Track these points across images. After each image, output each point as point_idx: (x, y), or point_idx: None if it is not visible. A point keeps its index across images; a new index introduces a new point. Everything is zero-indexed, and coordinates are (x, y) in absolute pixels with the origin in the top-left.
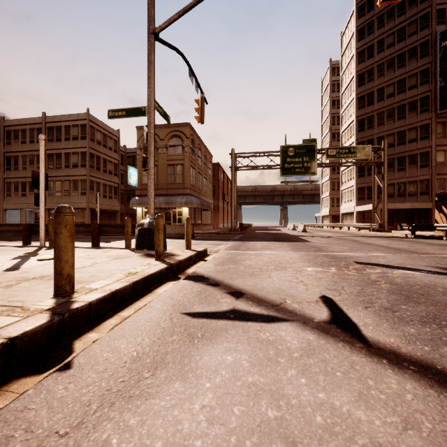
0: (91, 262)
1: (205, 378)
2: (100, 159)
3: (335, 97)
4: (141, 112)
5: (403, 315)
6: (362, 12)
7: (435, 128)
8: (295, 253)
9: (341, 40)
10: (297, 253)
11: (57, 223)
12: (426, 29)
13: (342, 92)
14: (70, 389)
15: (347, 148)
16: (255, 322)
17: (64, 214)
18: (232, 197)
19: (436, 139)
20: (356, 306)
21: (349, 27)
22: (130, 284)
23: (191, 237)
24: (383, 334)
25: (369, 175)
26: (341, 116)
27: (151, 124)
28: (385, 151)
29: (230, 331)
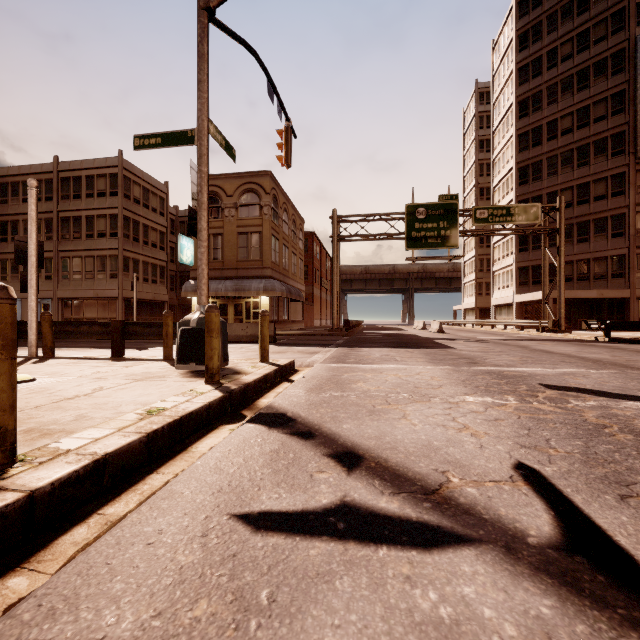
0: (93, 386)
1: None
2: (139, 225)
3: (484, 135)
4: (186, 139)
5: None
6: (524, 10)
7: (634, 178)
8: (436, 368)
9: (493, 51)
10: (441, 369)
11: None
12: (620, 33)
13: (495, 128)
14: None
15: (505, 208)
16: (396, 546)
17: None
18: (333, 281)
19: (636, 195)
20: (600, 495)
21: (505, 32)
22: (140, 438)
23: (272, 340)
24: None
25: (534, 249)
26: (492, 162)
27: (202, 158)
28: (562, 212)
29: (338, 582)
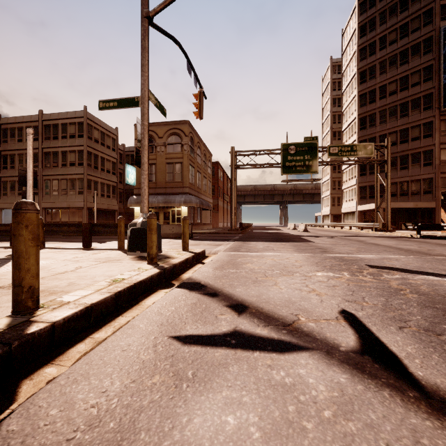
0: (75, 266)
1: None
2: (98, 158)
3: (336, 95)
4: (134, 103)
5: None
6: (363, 9)
7: (439, 125)
8: (299, 254)
9: (342, 37)
10: (303, 255)
11: (15, 222)
12: (429, 25)
13: (343, 90)
14: None
15: (349, 146)
16: (264, 351)
17: (24, 212)
18: (232, 196)
19: (440, 137)
20: (388, 326)
21: (350, 24)
22: (111, 295)
23: (190, 237)
24: (439, 374)
25: (371, 174)
26: (342, 114)
27: (144, 115)
28: (389, 149)
29: (231, 367)
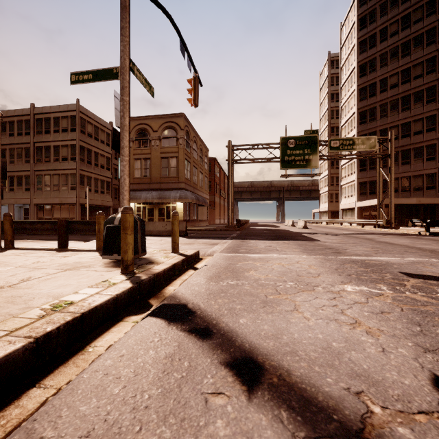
0: (23, 277)
1: None
2: (92, 152)
3: (334, 90)
4: (112, 75)
5: None
6: (363, 0)
7: None
8: (310, 257)
9: (341, 31)
10: (314, 258)
11: None
12: (433, 15)
13: (342, 84)
14: None
15: (351, 139)
16: None
17: None
18: (229, 191)
19: None
20: None
21: (350, 17)
22: (25, 346)
23: (184, 234)
24: None
25: (371, 169)
26: (340, 109)
27: (124, 89)
28: (393, 142)
29: None
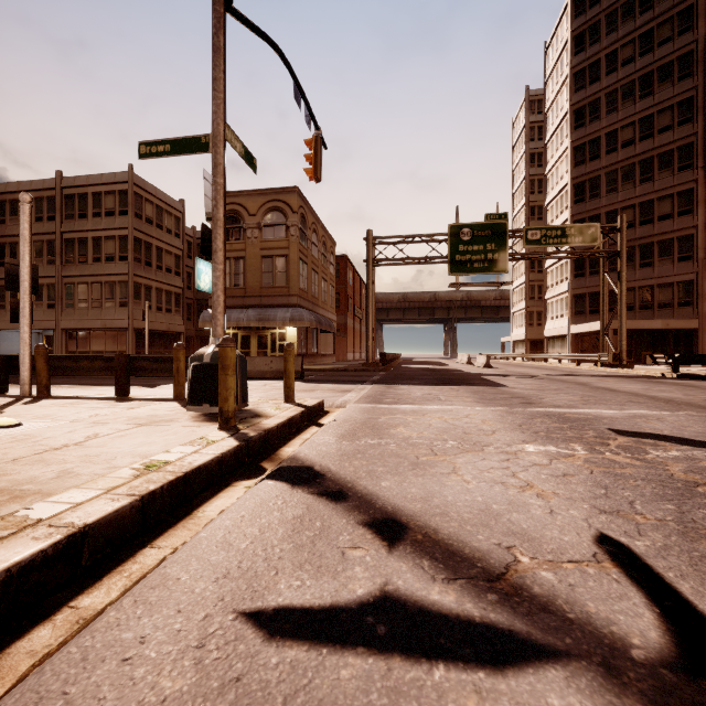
0: (87, 433)
1: None
2: (152, 248)
3: (535, 148)
4: (200, 146)
5: None
6: (580, 8)
7: (703, 195)
8: (486, 409)
9: (546, 54)
10: (492, 410)
11: None
12: (688, 33)
13: (547, 140)
14: None
15: (559, 228)
16: (457, 664)
17: None
18: (368, 310)
19: (705, 214)
20: None
21: (559, 33)
22: (132, 503)
23: (299, 376)
24: None
25: (592, 274)
26: (545, 178)
27: (217, 167)
28: (624, 233)
29: None
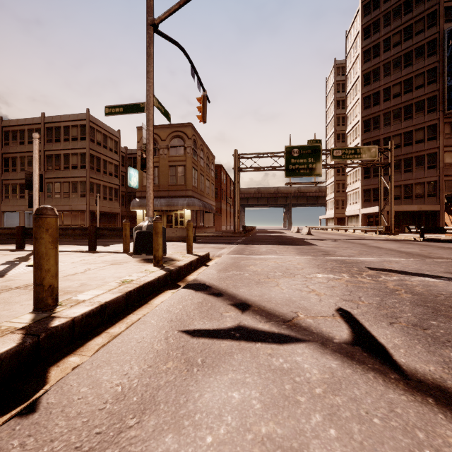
0: (84, 268)
1: (206, 428)
2: (100, 160)
3: (340, 97)
4: (139, 109)
5: (436, 333)
6: (367, 10)
7: (443, 128)
8: (302, 257)
9: (346, 39)
10: (305, 258)
11: (37, 226)
12: (433, 27)
13: (347, 92)
14: (28, 446)
15: (353, 149)
16: (265, 343)
17: (45, 217)
18: (235, 199)
19: (444, 139)
20: (379, 322)
21: (354, 26)
22: (122, 295)
23: (193, 240)
24: (420, 360)
25: (375, 177)
26: (346, 116)
27: (150, 121)
28: (392, 151)
29: (235, 355)
